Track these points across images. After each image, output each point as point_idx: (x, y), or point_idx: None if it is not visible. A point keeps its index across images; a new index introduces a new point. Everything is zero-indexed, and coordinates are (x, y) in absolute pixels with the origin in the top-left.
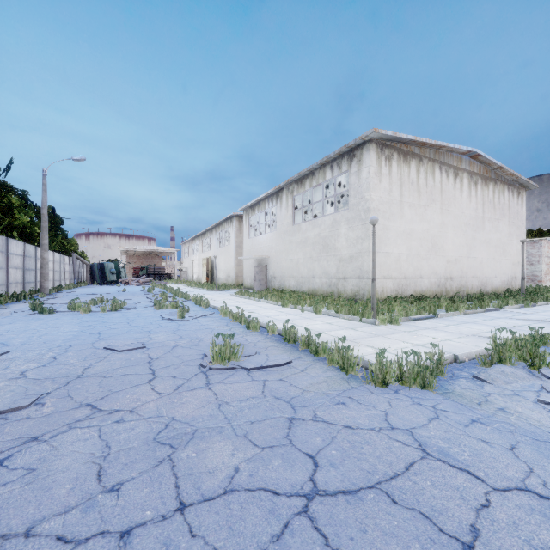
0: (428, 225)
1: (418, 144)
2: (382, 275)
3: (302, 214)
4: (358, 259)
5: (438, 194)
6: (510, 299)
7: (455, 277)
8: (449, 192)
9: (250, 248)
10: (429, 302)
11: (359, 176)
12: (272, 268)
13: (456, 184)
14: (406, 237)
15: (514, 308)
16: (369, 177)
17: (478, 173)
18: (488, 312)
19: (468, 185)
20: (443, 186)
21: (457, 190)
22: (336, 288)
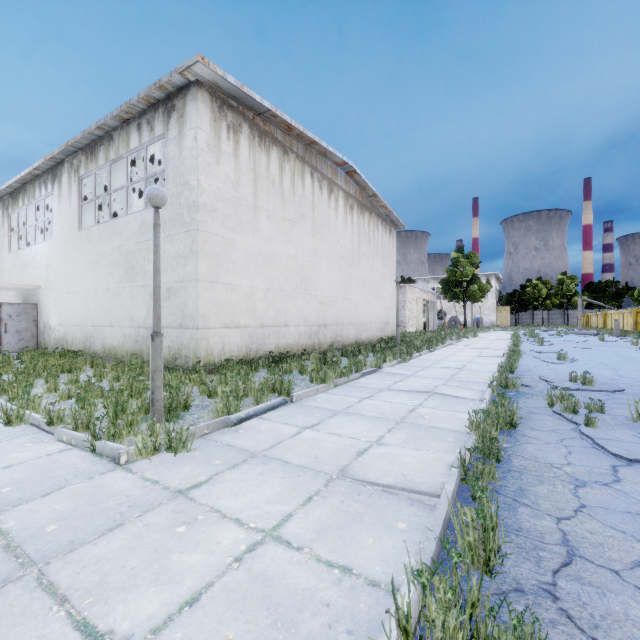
0: (296, 250)
1: (281, 126)
2: (223, 322)
3: (95, 210)
4: (180, 294)
5: (309, 209)
6: (388, 354)
7: (330, 323)
8: (322, 209)
9: (10, 271)
10: (290, 364)
11: (181, 145)
12: (46, 308)
13: (331, 202)
14: (264, 263)
15: (393, 367)
16: (195, 147)
17: (354, 195)
18: (366, 377)
19: (344, 207)
20: (316, 199)
21: (332, 210)
22: (146, 345)
